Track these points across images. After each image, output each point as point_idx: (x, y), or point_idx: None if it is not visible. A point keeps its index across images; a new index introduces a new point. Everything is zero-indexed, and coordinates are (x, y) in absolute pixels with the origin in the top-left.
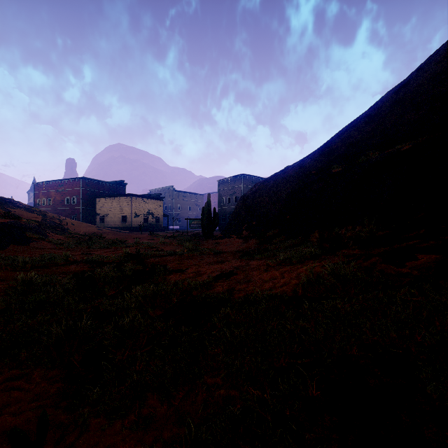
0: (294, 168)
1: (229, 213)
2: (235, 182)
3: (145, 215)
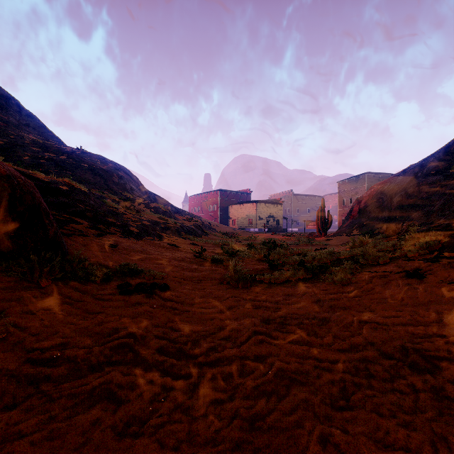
0: (414, 168)
1: None
2: (357, 182)
3: (267, 218)
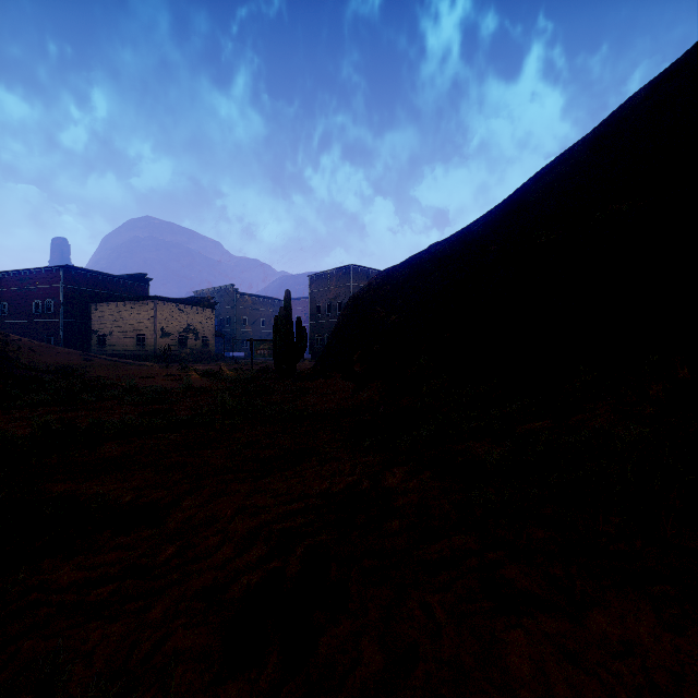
0: (450, 243)
1: (330, 330)
2: (339, 278)
3: (182, 334)
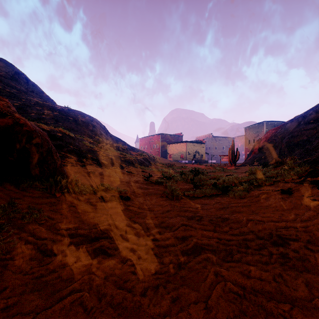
0: (298, 118)
1: None
2: (258, 127)
3: (194, 154)
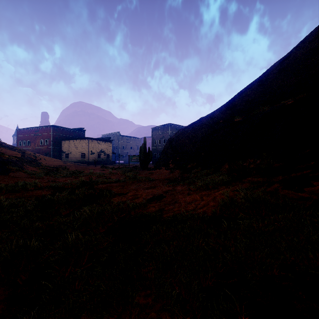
0: (206, 118)
1: (160, 151)
2: (164, 129)
3: (99, 153)
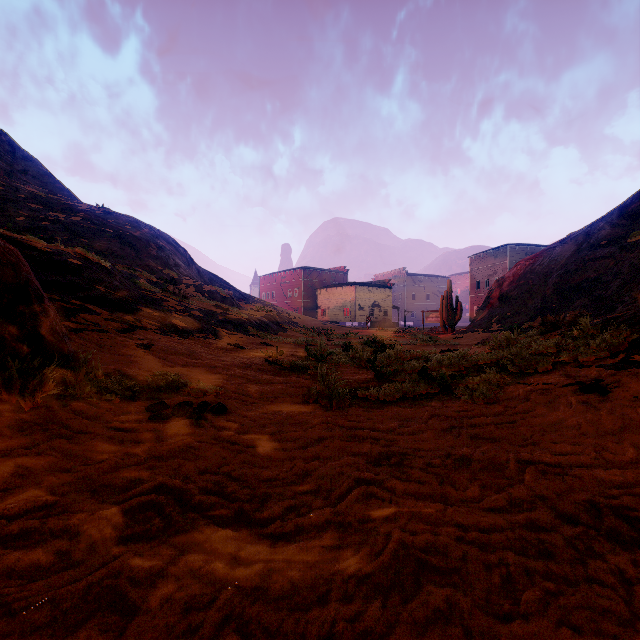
0: (576, 237)
1: None
2: (496, 257)
3: (371, 308)
